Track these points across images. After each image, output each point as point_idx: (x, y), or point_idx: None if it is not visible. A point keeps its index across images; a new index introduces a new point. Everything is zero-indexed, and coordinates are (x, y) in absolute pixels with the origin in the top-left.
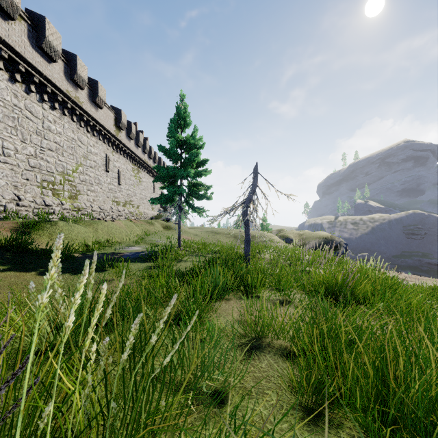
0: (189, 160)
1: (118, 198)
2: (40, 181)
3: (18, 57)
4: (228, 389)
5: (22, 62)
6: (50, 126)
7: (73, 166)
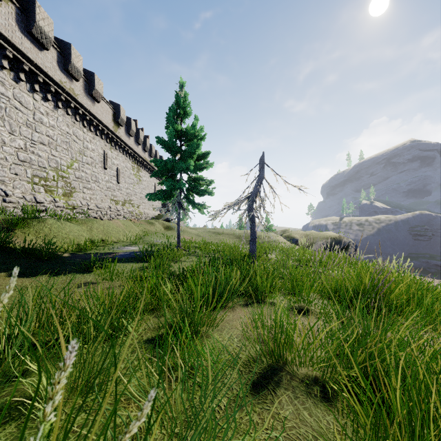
0: (189, 152)
1: (116, 197)
2: (30, 176)
3: (5, 41)
4: None
5: (10, 48)
6: (43, 119)
7: (68, 162)
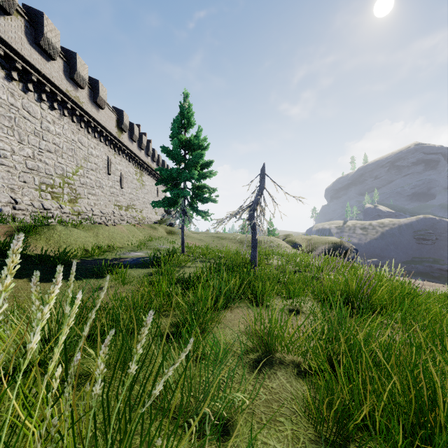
0: (193, 161)
1: (120, 202)
2: (38, 183)
3: (15, 54)
4: (234, 415)
5: (19, 60)
6: (49, 127)
7: (73, 169)
